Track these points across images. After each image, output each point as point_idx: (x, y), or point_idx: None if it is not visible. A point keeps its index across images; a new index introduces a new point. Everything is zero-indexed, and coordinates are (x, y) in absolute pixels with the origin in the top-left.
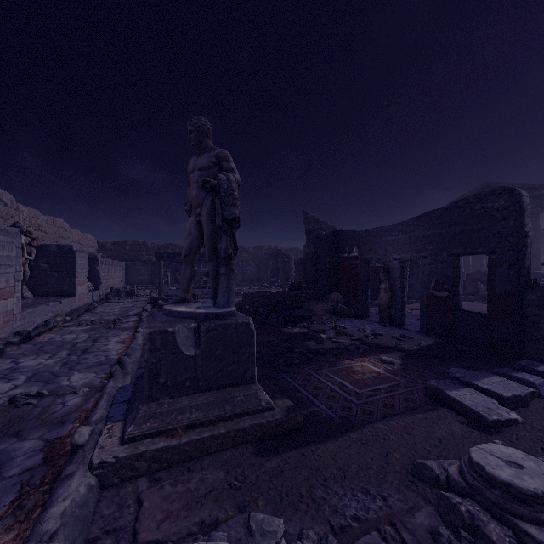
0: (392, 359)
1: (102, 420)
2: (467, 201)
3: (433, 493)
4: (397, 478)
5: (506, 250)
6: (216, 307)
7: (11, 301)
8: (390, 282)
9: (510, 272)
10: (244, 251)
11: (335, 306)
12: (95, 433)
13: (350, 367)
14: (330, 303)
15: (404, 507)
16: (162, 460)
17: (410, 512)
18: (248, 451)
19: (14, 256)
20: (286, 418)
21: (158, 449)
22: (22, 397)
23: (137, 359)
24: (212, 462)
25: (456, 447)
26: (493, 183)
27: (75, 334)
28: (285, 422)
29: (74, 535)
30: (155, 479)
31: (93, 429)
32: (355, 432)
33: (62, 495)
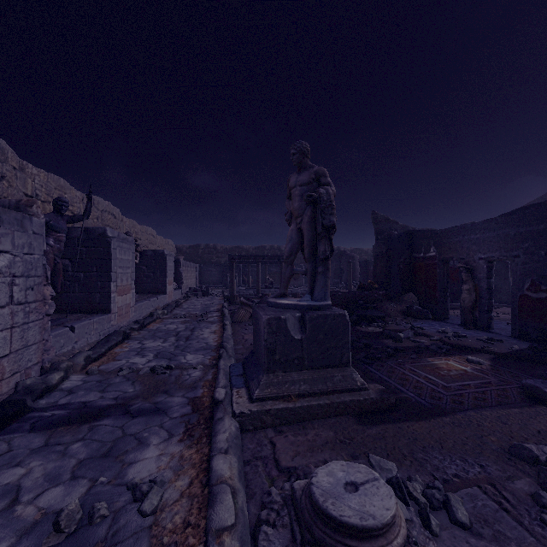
0: (480, 360)
1: (226, 387)
2: None
3: (532, 469)
4: (494, 455)
5: None
6: (314, 300)
7: (129, 296)
8: (474, 283)
9: None
10: None
11: (410, 307)
12: (228, 394)
13: (434, 364)
14: (404, 304)
15: (502, 475)
16: (282, 418)
17: (508, 479)
18: (349, 420)
19: (130, 259)
20: (380, 398)
21: (279, 408)
22: (159, 368)
23: (233, 346)
24: (321, 425)
25: None
26: None
27: (175, 325)
28: (379, 401)
29: (238, 453)
30: (279, 431)
31: (226, 391)
32: (447, 416)
33: (221, 430)
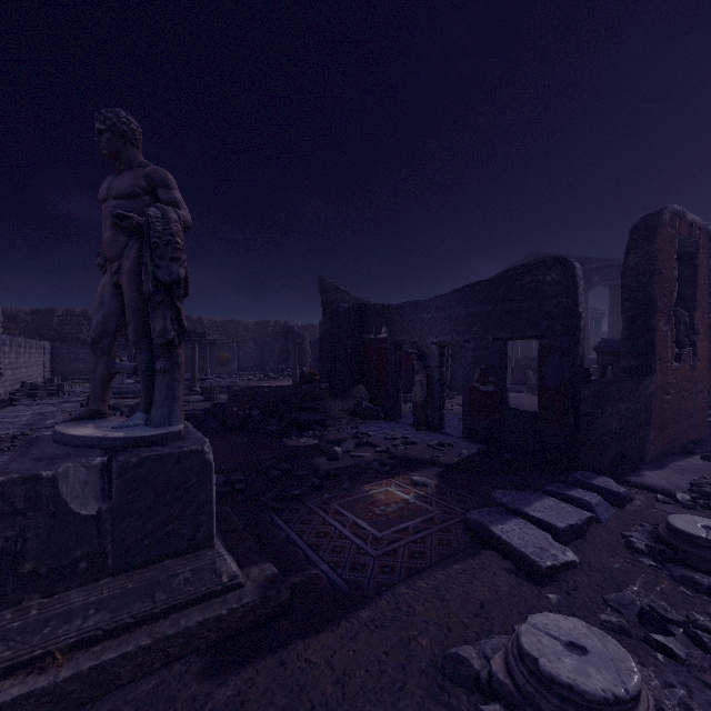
0: (425, 480)
1: None
2: (516, 272)
3: (471, 703)
4: (421, 685)
5: (558, 334)
6: (148, 425)
7: None
8: (427, 373)
9: (563, 361)
10: (241, 327)
11: (358, 405)
12: None
13: (370, 496)
14: (352, 401)
15: None
16: None
17: None
18: (190, 671)
19: None
20: (262, 599)
21: (4, 703)
22: None
23: None
24: (119, 706)
25: (503, 613)
26: (542, 253)
27: None
28: (259, 605)
29: None
30: None
31: None
32: (367, 606)
33: None
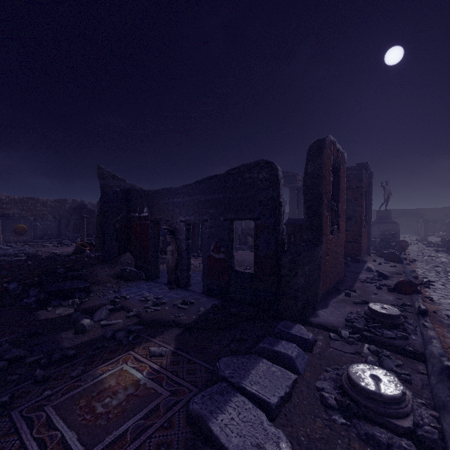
0: (162, 349)
1: None
2: (239, 170)
3: None
4: None
5: (267, 217)
6: None
7: None
8: (177, 244)
9: (270, 237)
10: (40, 203)
11: (123, 270)
12: None
13: (100, 382)
14: (119, 267)
15: None
16: None
17: None
18: None
19: None
20: None
21: None
22: None
23: None
24: None
25: None
26: None
27: None
28: None
29: None
30: None
31: None
32: None
33: None
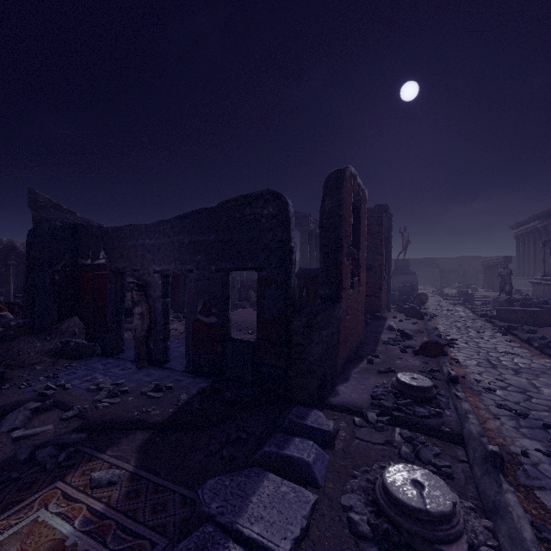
0: (114, 473)
1: None
2: (237, 203)
3: None
4: None
5: (274, 267)
6: None
7: None
8: (149, 303)
9: (278, 293)
10: None
11: (65, 343)
12: None
13: None
14: (58, 338)
15: None
16: None
17: None
18: None
19: None
20: None
21: None
22: None
23: None
24: None
25: None
26: None
27: None
28: None
29: None
30: None
31: None
32: None
33: None
